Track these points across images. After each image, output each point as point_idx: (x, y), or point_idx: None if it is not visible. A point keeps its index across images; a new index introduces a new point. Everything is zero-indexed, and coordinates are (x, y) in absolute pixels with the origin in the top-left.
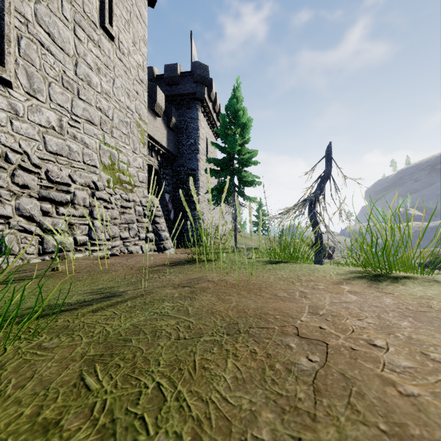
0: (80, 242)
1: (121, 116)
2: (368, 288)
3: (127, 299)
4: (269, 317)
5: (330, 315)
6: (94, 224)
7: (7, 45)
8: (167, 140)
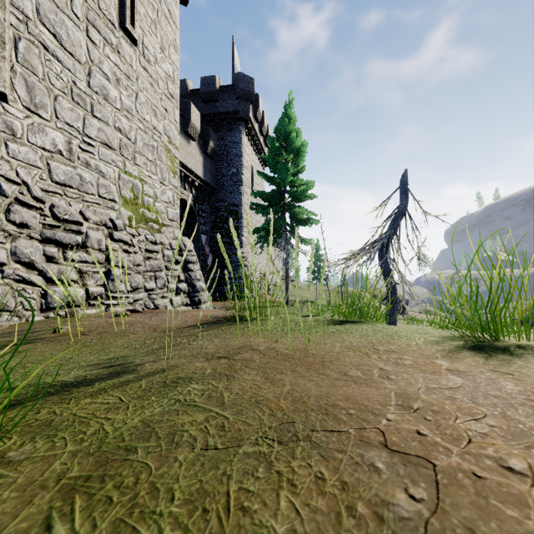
0: (95, 295)
1: (146, 139)
2: (475, 364)
3: (141, 376)
4: (339, 412)
5: (429, 411)
6: (111, 272)
7: (1, 48)
8: (203, 169)
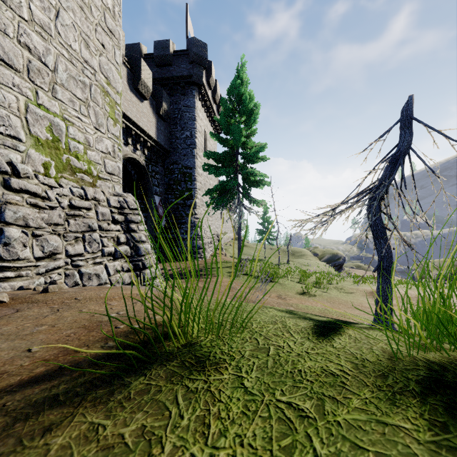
0: None
1: (73, 71)
2: None
3: None
4: None
5: None
6: (4, 233)
7: None
8: (156, 131)
